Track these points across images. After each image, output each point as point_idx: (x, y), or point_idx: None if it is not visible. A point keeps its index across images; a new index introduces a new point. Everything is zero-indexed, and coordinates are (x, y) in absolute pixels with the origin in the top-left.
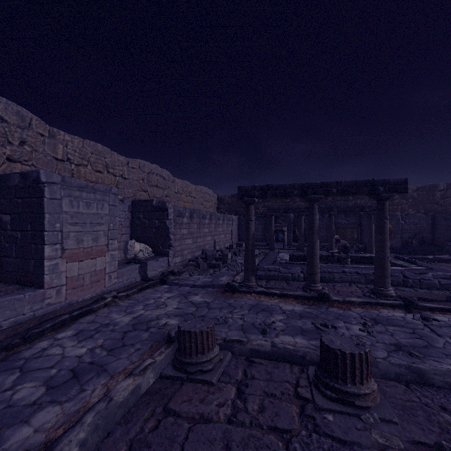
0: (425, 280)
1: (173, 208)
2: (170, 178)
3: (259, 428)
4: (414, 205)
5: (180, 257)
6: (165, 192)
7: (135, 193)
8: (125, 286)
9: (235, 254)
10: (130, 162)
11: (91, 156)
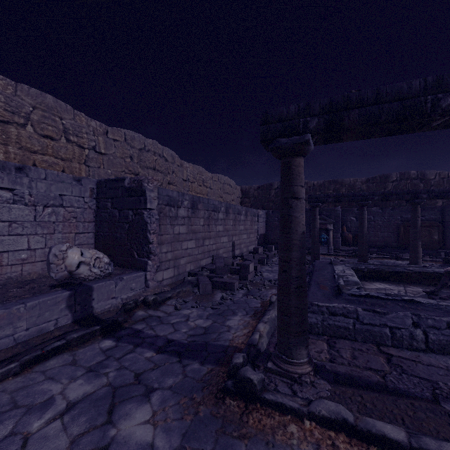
0: None
1: (156, 192)
2: (175, 160)
3: None
4: None
5: (173, 270)
6: (167, 178)
7: (118, 175)
8: (19, 344)
9: (261, 262)
10: (109, 131)
11: (34, 111)
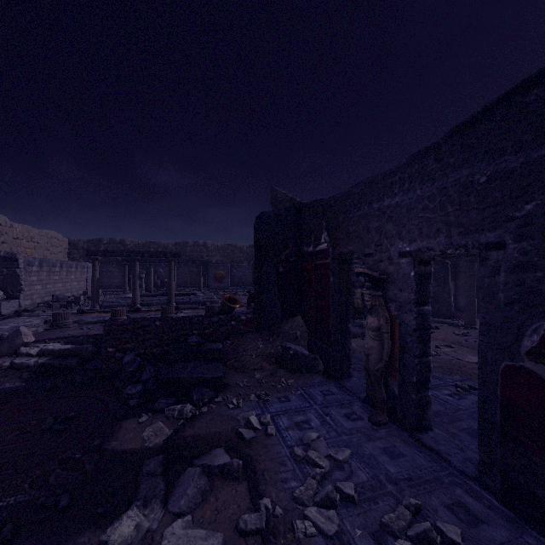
0: (198, 300)
1: (23, 259)
2: (7, 223)
3: (86, 327)
4: (247, 258)
5: (30, 301)
6: (1, 239)
7: None
8: None
9: (89, 299)
10: None
11: None
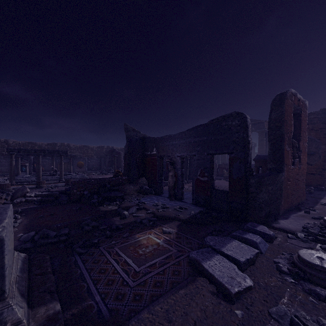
0: (76, 177)
1: None
2: None
3: None
4: (96, 154)
5: None
6: None
7: None
8: None
9: None
10: None
11: None
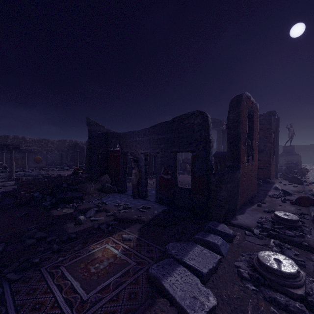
0: (31, 174)
1: None
2: None
3: None
4: (57, 148)
5: None
6: None
7: None
8: None
9: None
10: None
11: None
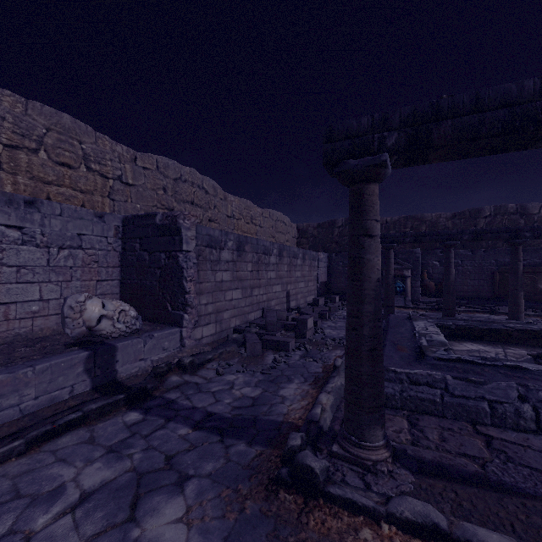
0: None
1: (194, 230)
2: (217, 193)
3: None
4: None
5: (214, 325)
6: (208, 214)
7: (149, 211)
8: (26, 416)
9: (322, 317)
10: (138, 157)
11: (48, 134)
